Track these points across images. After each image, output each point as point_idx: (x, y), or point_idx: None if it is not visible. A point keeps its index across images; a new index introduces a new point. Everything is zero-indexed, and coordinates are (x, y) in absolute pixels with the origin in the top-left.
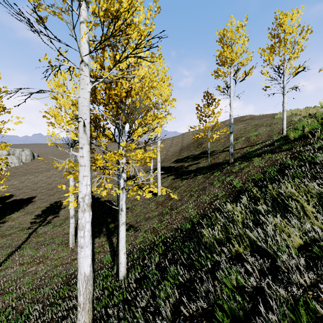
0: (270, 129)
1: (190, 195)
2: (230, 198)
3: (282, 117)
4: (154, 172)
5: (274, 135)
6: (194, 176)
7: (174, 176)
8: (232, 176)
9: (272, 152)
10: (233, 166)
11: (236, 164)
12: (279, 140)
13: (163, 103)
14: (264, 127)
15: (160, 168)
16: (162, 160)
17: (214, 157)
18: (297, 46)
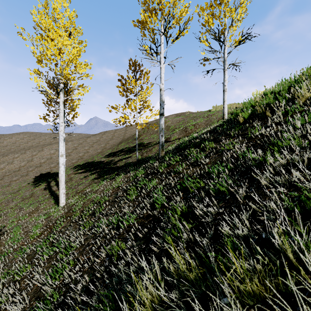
0: (208, 119)
1: (92, 213)
2: (137, 240)
3: (223, 99)
4: (78, 169)
5: (213, 124)
6: (115, 176)
7: (97, 174)
8: (156, 180)
9: (215, 140)
10: (162, 162)
11: (166, 159)
12: (222, 125)
13: (66, 66)
14: (201, 118)
15: (88, 163)
16: (97, 154)
17: (147, 149)
18: (240, 7)
